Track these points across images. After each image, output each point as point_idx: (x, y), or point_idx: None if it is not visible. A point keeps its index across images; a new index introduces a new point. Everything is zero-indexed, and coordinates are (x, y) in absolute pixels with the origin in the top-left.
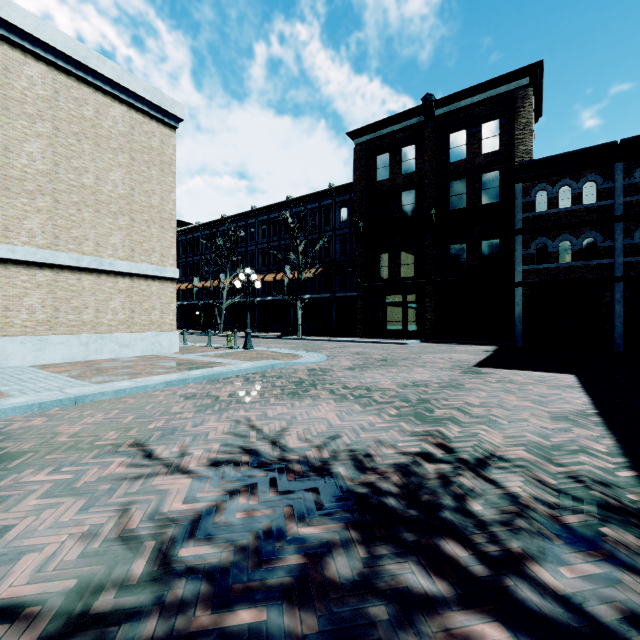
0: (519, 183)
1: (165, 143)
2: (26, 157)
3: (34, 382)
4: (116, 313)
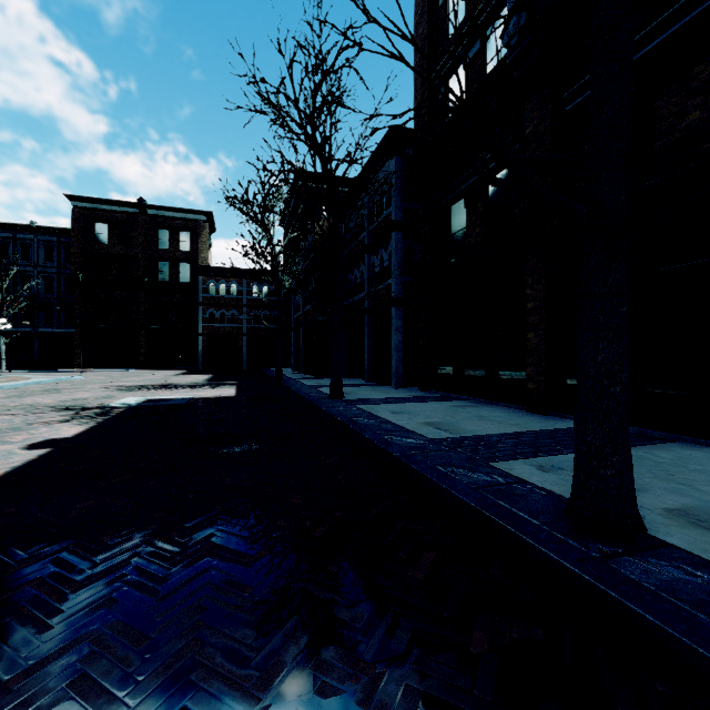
0: (201, 276)
1: None
2: None
3: None
4: None
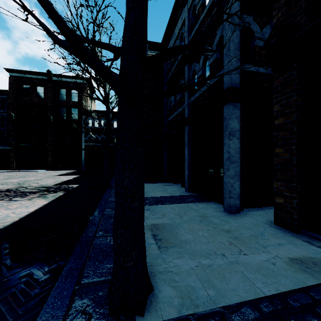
0: (83, 115)
1: None
2: None
3: None
4: None
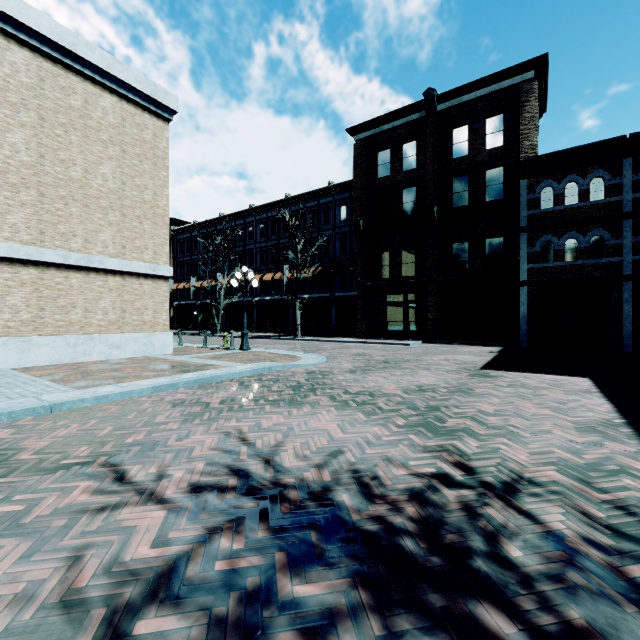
0: (524, 179)
1: (158, 136)
2: (9, 148)
3: (11, 387)
4: (106, 313)
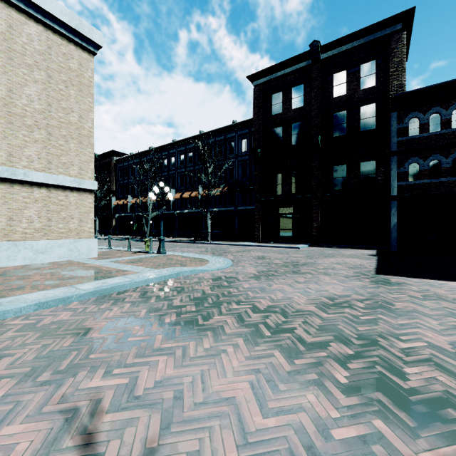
0: (394, 112)
1: (84, 66)
2: None
3: None
4: (31, 221)
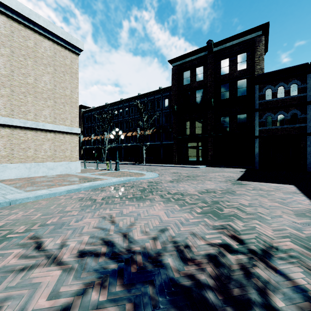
0: (257, 85)
1: (73, 62)
2: None
3: None
4: (46, 151)
